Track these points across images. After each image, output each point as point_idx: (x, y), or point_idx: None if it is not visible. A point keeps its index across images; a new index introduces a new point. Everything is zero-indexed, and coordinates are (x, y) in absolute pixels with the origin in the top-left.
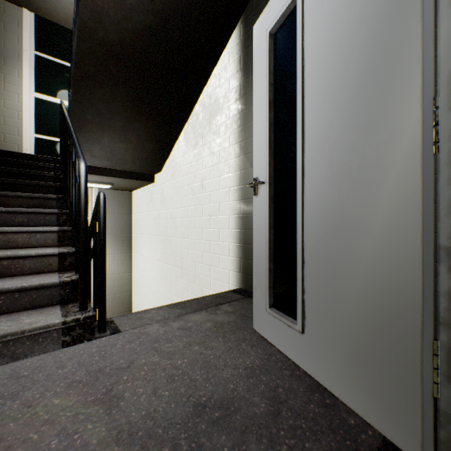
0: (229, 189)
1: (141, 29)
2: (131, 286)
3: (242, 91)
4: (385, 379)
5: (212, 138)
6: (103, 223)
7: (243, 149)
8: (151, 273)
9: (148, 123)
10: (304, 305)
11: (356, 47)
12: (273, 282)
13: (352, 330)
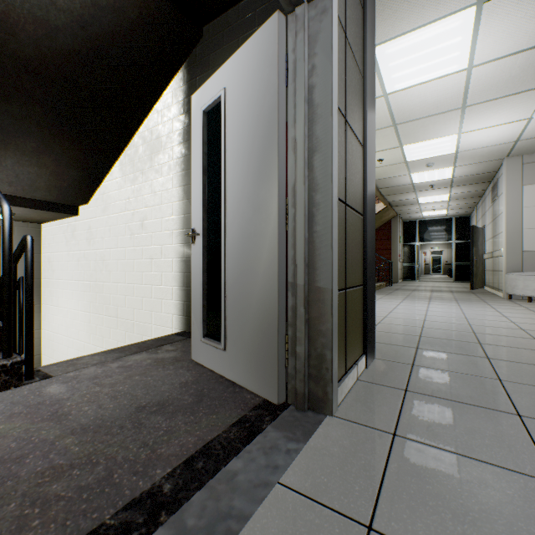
0: (172, 232)
1: (69, 51)
2: (40, 347)
3: (185, 136)
4: (265, 363)
5: (154, 176)
6: (32, 268)
7: (187, 194)
8: (72, 327)
9: (72, 148)
10: (226, 329)
11: (253, 155)
12: (207, 316)
13: (251, 339)
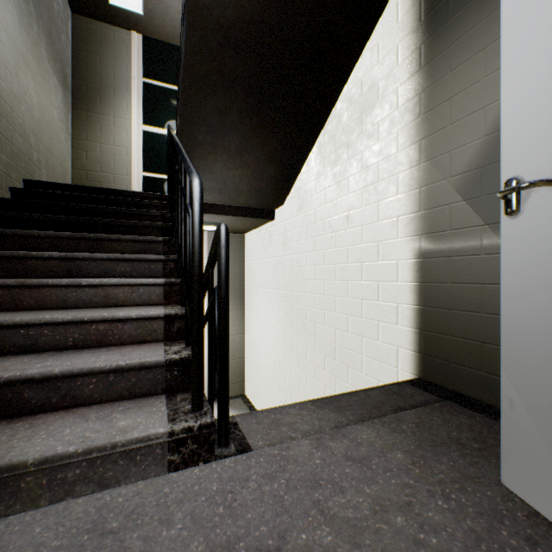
0: (397, 220)
1: None
2: (244, 351)
3: (423, 57)
4: None
5: (365, 145)
6: (225, 273)
7: (426, 152)
8: (269, 337)
9: (270, 138)
10: None
11: None
12: None
13: None
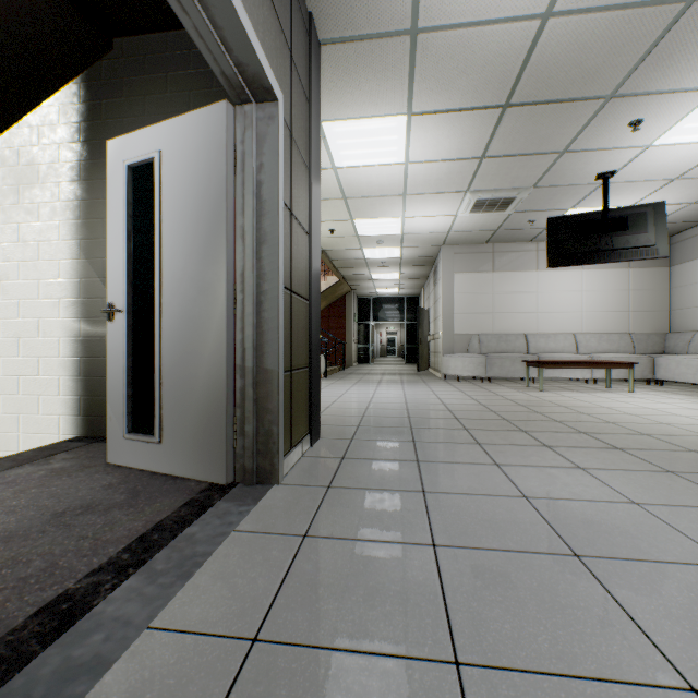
0: (60, 301)
1: None
2: None
3: (83, 172)
4: (212, 447)
5: (23, 218)
6: None
7: (86, 251)
8: None
9: None
10: (163, 419)
11: (198, 234)
12: (133, 408)
13: (195, 425)
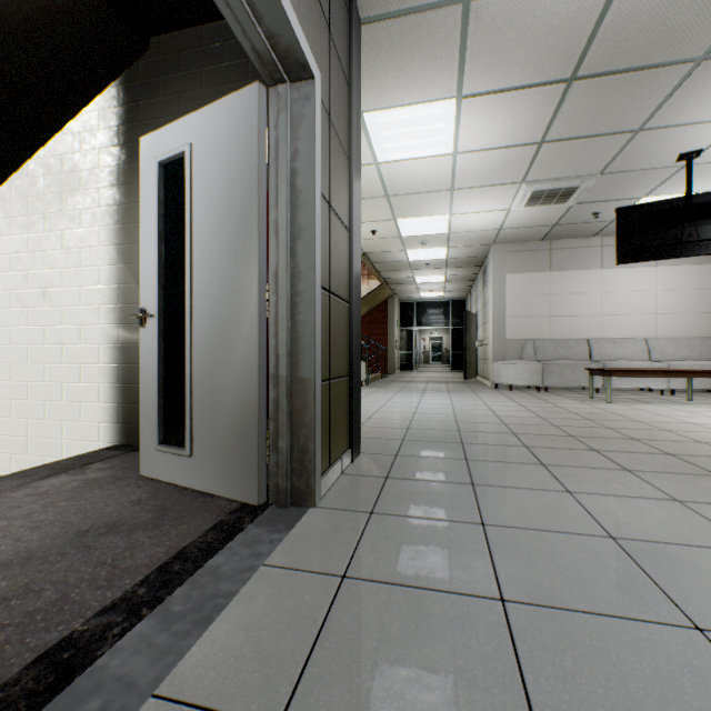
0: (100, 308)
1: None
2: None
3: (122, 176)
4: (243, 463)
5: (67, 225)
6: None
7: (124, 256)
8: None
9: None
10: (193, 431)
11: (229, 230)
12: (164, 419)
13: (226, 439)
